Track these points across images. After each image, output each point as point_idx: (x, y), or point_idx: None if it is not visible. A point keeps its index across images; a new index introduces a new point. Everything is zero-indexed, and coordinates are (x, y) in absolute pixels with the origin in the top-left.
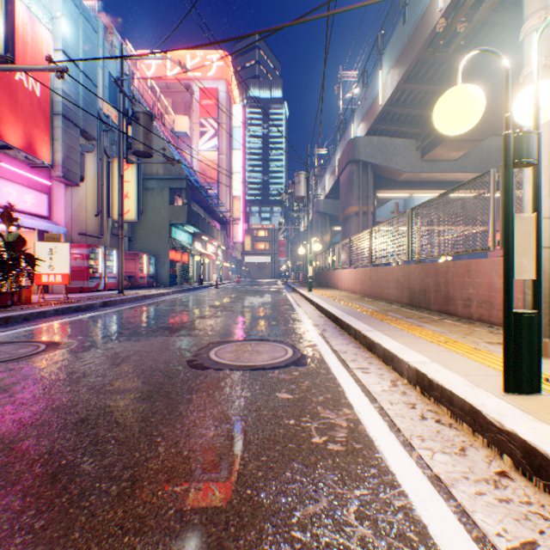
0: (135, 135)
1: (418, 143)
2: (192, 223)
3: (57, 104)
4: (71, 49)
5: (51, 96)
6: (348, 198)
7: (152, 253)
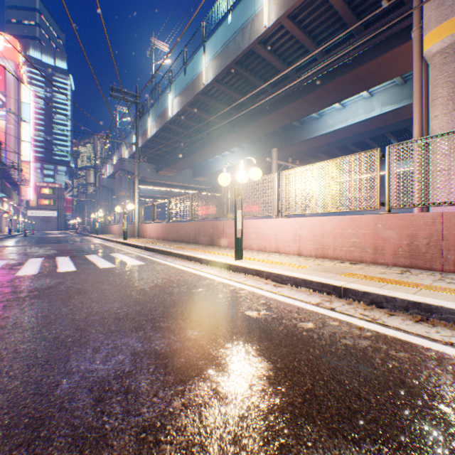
0: None
1: (155, 166)
2: (4, 191)
3: None
4: None
5: None
6: (120, 188)
7: None
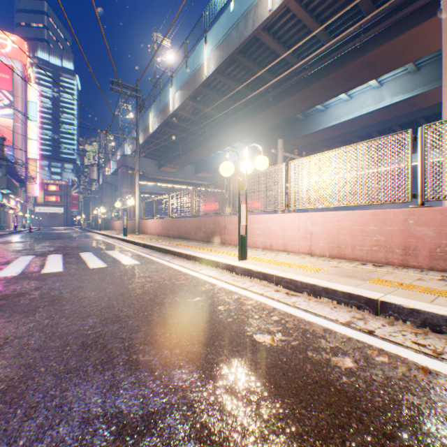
0: None
1: (158, 163)
2: (9, 188)
3: None
4: None
5: None
6: (123, 184)
7: None
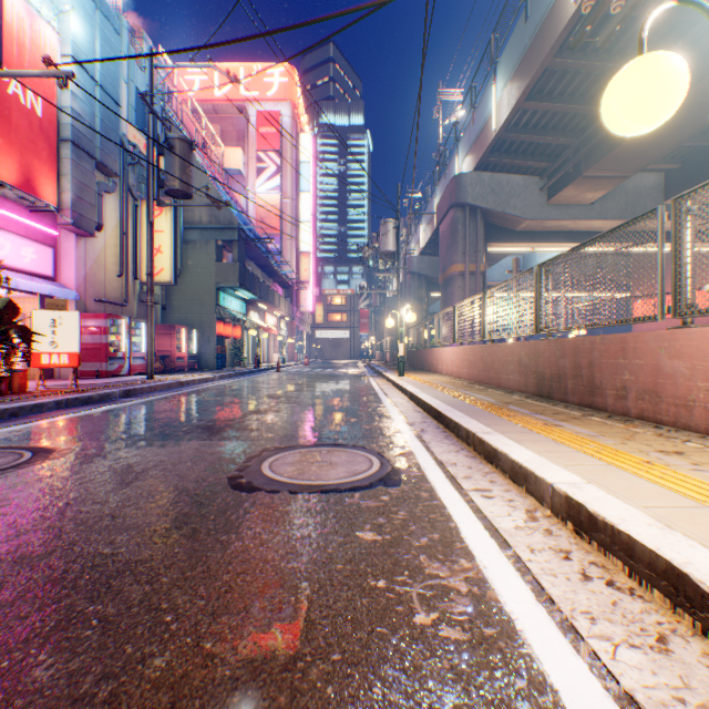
0: (169, 168)
1: (543, 182)
2: (245, 286)
3: (65, 127)
4: (85, 55)
5: (57, 117)
6: (451, 254)
7: (193, 326)
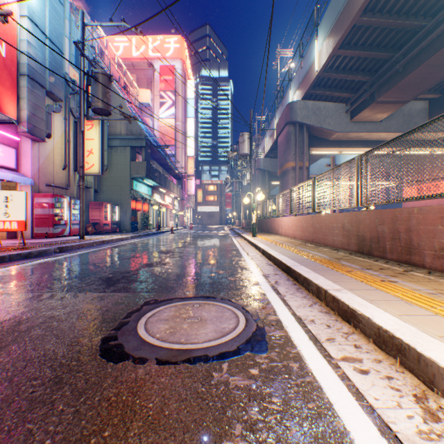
0: (94, 94)
1: (348, 107)
2: (150, 177)
3: (23, 65)
4: (37, 16)
5: (17, 58)
6: (286, 155)
7: (116, 203)
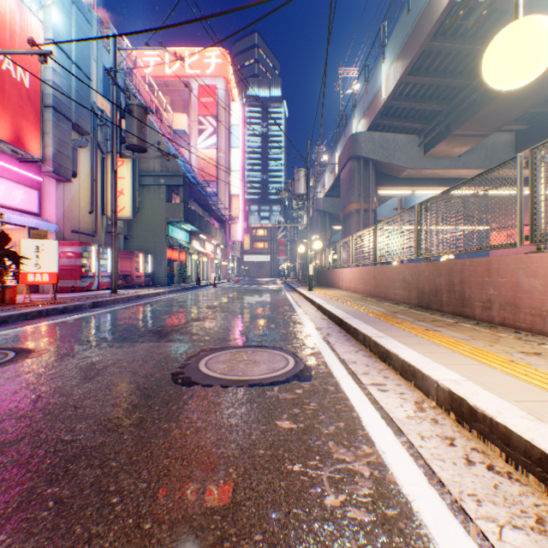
0: (128, 128)
1: (421, 139)
2: (189, 220)
3: (47, 96)
4: (63, 39)
5: (41, 88)
6: (349, 196)
7: (149, 252)
